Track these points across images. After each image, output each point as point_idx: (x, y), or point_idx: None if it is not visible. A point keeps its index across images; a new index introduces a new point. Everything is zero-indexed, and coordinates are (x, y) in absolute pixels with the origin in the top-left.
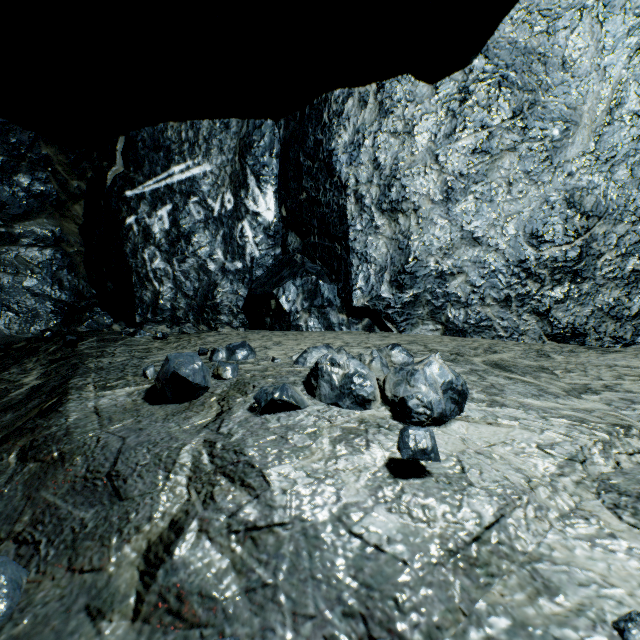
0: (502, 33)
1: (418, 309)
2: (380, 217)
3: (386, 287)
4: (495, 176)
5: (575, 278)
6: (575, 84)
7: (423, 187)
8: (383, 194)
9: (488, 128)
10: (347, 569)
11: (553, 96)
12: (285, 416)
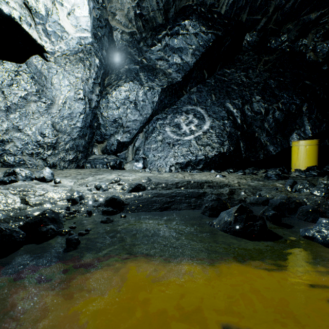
0: (32, 60)
1: None
2: None
3: None
4: (28, 108)
5: (54, 149)
6: (54, 91)
7: None
8: None
9: (27, 91)
10: (61, 193)
11: (48, 91)
12: (16, 184)
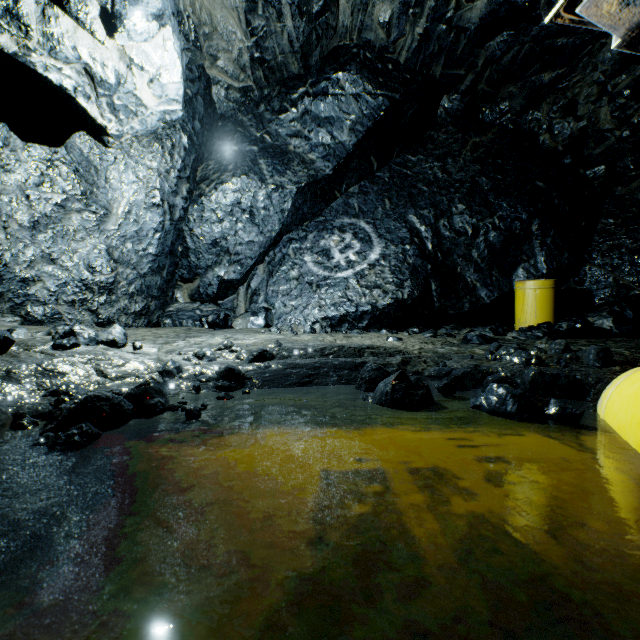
0: (75, 141)
1: (1, 304)
2: None
3: None
4: (67, 223)
5: (110, 293)
6: (111, 191)
7: (14, 212)
8: None
9: (67, 194)
10: (147, 363)
11: (101, 192)
12: (79, 349)
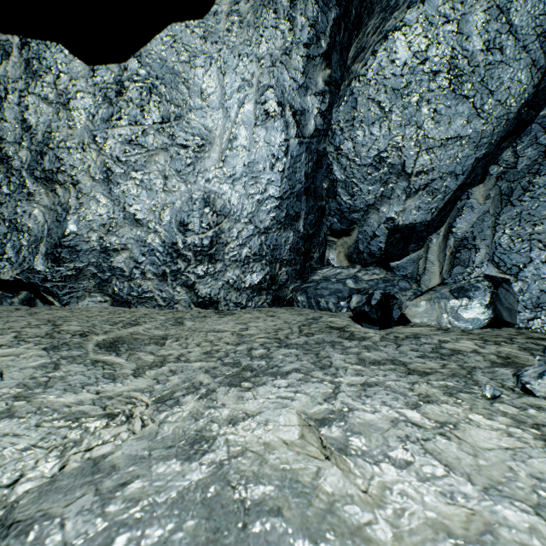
0: (155, 48)
1: (84, 282)
2: (35, 184)
3: (41, 260)
4: (154, 168)
5: (211, 259)
6: (210, 113)
7: (82, 163)
8: (35, 160)
9: (142, 125)
10: None
11: (196, 116)
12: None
